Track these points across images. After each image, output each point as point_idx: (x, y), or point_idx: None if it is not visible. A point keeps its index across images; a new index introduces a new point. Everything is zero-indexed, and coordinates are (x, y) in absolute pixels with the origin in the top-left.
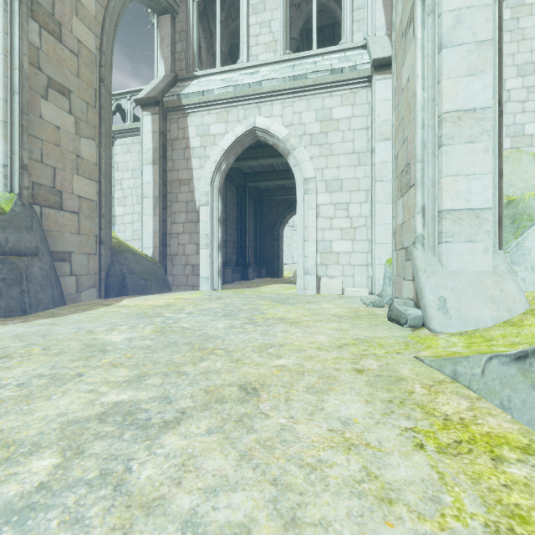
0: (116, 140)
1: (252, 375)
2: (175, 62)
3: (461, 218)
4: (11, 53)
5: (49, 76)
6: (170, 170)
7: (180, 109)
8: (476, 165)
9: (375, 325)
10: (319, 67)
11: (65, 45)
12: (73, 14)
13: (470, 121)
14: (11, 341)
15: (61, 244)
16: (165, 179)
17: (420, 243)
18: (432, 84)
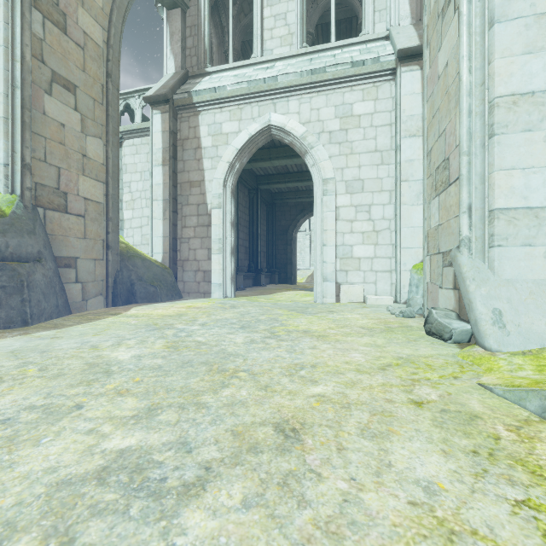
0: (124, 140)
1: (288, 409)
2: (185, 58)
3: (516, 218)
4: (12, 45)
5: (53, 70)
6: (180, 172)
7: (191, 107)
8: (535, 157)
9: (414, 340)
10: (339, 60)
11: (70, 37)
12: (78, 4)
13: (527, 106)
14: (5, 359)
15: (66, 249)
16: (175, 181)
17: (465, 247)
18: (481, 66)
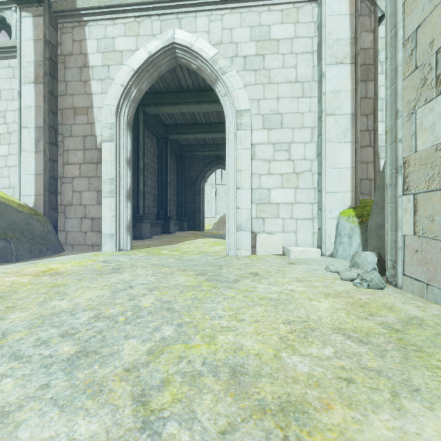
0: None
1: None
2: None
3: None
4: None
5: None
6: (61, 95)
7: (74, 14)
8: None
9: None
10: None
11: None
12: None
13: None
14: None
15: None
16: (53, 105)
17: None
18: None
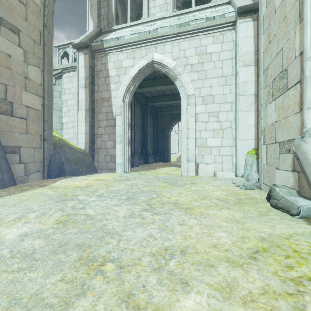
0: (63, 74)
1: None
2: (100, 21)
3: None
4: None
5: (2, 17)
6: (96, 92)
7: (102, 50)
8: None
9: (265, 214)
10: (198, 17)
11: None
12: None
13: None
14: None
15: (12, 141)
16: (92, 97)
17: (310, 137)
18: None
